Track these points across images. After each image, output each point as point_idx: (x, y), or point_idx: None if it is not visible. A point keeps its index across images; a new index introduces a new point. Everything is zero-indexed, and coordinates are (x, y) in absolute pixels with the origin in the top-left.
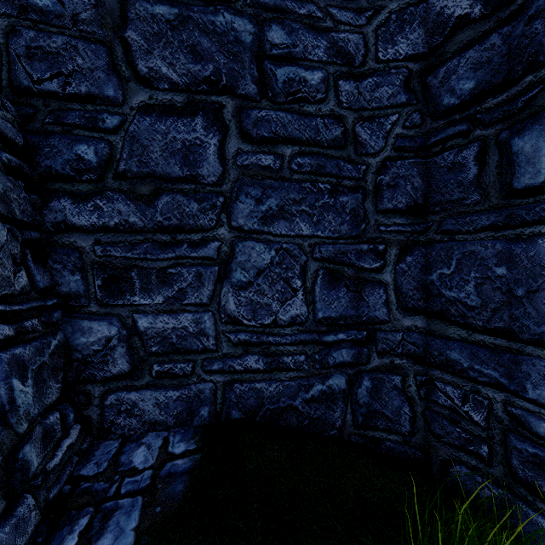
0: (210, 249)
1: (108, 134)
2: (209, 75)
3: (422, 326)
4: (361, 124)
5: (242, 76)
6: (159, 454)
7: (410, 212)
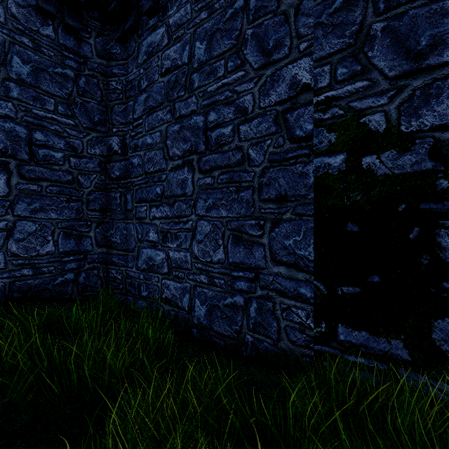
0: (2, 225)
1: None
2: (1, 149)
3: (105, 251)
4: (81, 176)
5: (20, 151)
6: None
7: (101, 211)
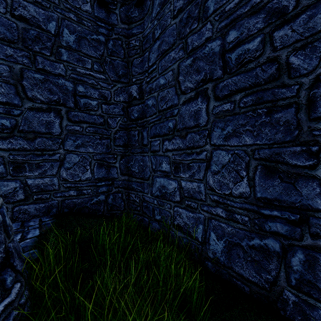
0: (56, 157)
1: (15, 116)
2: (56, 99)
3: (127, 179)
4: (109, 118)
5: (68, 100)
6: (39, 222)
7: (123, 146)
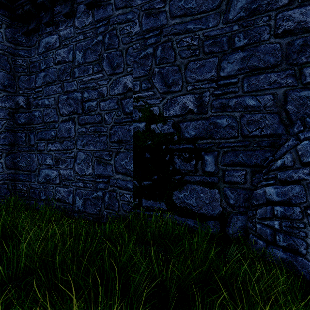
0: None
1: None
2: None
3: (13, 172)
4: None
5: None
6: None
7: (10, 145)
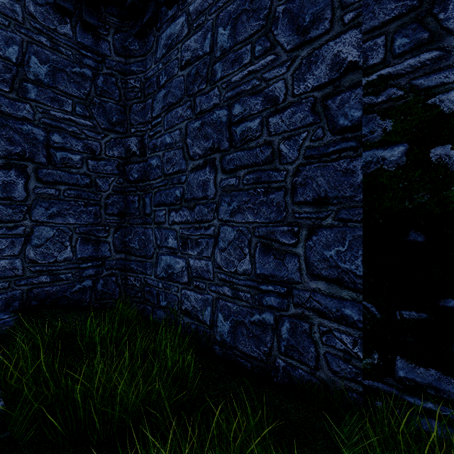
0: (20, 230)
1: None
2: (19, 152)
3: (124, 257)
4: (99, 179)
5: (38, 154)
6: None
7: (119, 215)
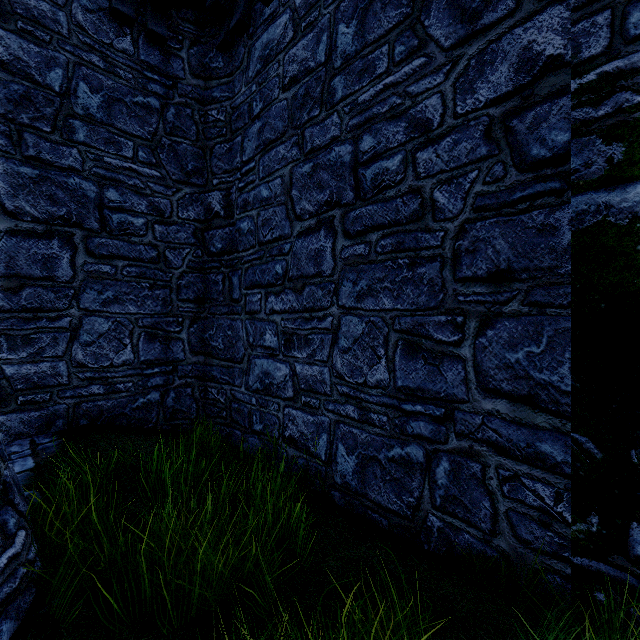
0: (64, 322)
1: None
2: (64, 214)
3: (203, 361)
4: (169, 251)
5: (88, 217)
6: (31, 445)
7: (196, 301)
